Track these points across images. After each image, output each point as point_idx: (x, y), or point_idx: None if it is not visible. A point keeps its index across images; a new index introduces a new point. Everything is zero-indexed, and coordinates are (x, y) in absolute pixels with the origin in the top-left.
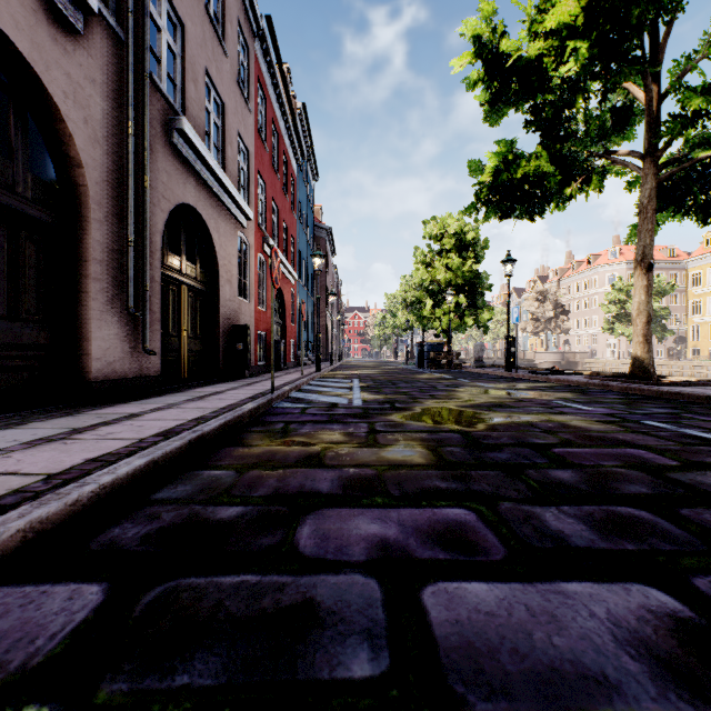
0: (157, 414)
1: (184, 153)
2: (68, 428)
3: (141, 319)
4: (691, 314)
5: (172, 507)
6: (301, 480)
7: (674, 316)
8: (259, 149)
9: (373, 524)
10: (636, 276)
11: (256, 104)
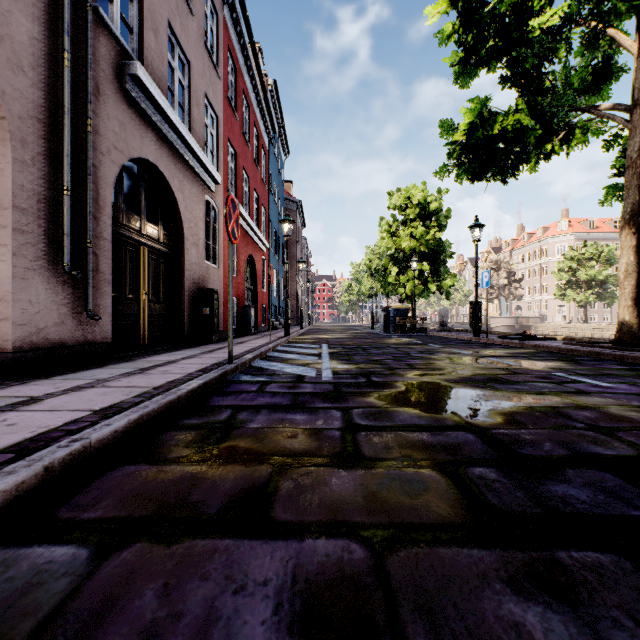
0: (61, 399)
1: (141, 104)
2: None
3: (85, 280)
4: None
5: None
6: (213, 590)
7: None
8: (229, 116)
9: None
10: (623, 235)
11: (225, 72)
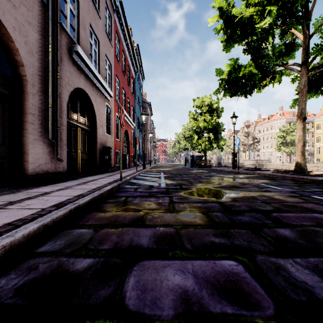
0: (58, 193)
1: (79, 63)
2: (7, 201)
3: (56, 143)
4: (316, 142)
5: (48, 259)
6: (131, 236)
7: (308, 143)
8: (116, 64)
9: (177, 275)
10: (297, 123)
11: (114, 43)
